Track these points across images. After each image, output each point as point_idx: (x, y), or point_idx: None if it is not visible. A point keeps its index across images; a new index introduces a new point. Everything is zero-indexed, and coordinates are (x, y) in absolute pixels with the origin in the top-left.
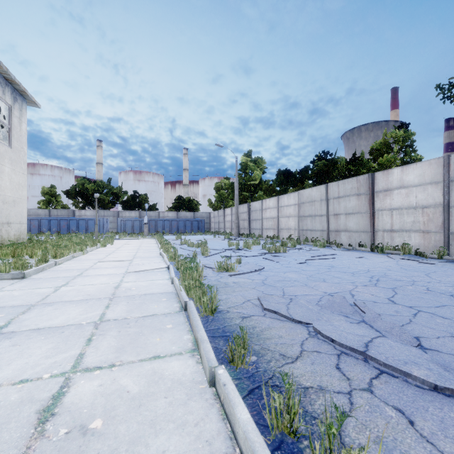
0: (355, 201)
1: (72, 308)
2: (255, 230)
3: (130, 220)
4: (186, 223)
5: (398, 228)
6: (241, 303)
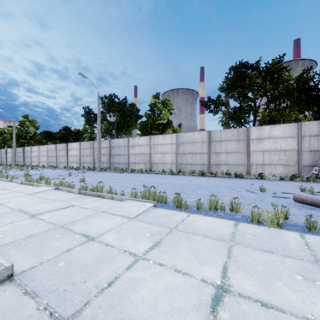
0: (63, 152)
1: None
2: (27, 162)
3: None
4: None
5: (73, 161)
6: None
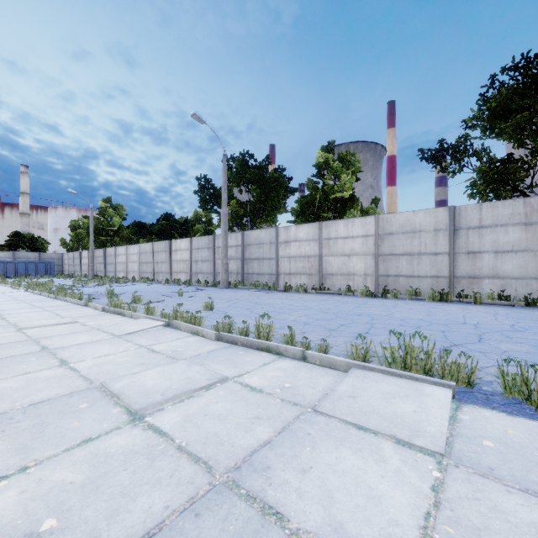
0: (164, 255)
1: None
2: (110, 272)
3: None
4: (29, 266)
5: (179, 271)
6: None
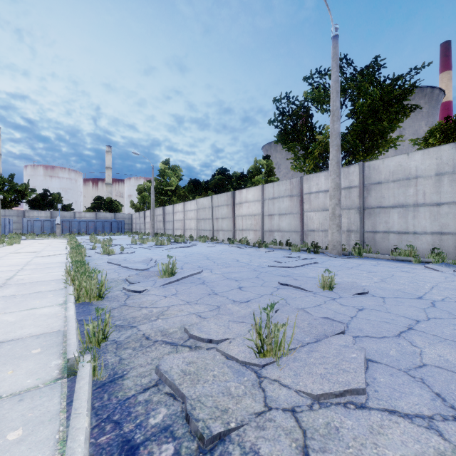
0: (226, 209)
1: (3, 268)
2: (169, 230)
3: (39, 221)
4: (105, 224)
5: (245, 228)
6: (100, 263)
